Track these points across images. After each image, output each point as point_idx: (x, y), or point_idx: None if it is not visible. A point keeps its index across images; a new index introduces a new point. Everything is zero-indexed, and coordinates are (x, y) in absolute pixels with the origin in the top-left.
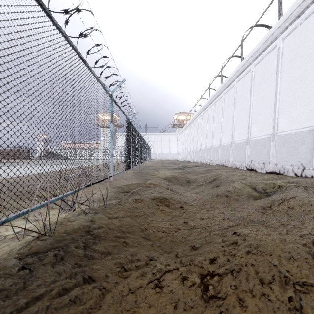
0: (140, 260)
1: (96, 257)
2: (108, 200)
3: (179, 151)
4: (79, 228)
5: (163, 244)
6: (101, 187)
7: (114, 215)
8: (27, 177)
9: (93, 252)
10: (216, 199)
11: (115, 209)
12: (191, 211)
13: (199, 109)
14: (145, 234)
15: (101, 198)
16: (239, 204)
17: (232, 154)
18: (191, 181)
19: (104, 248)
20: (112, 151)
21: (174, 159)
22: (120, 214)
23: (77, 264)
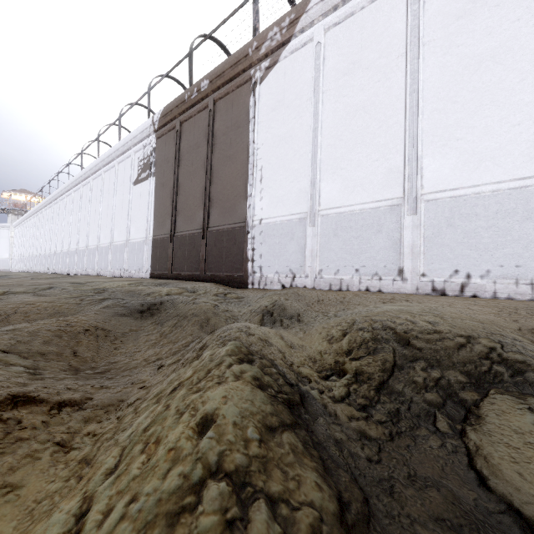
0: None
1: None
2: None
3: (14, 256)
4: None
5: None
6: None
7: None
8: None
9: None
10: None
11: None
12: None
13: (40, 204)
14: None
15: None
16: None
17: (62, 262)
18: None
19: None
20: None
21: (4, 269)
22: None
23: None
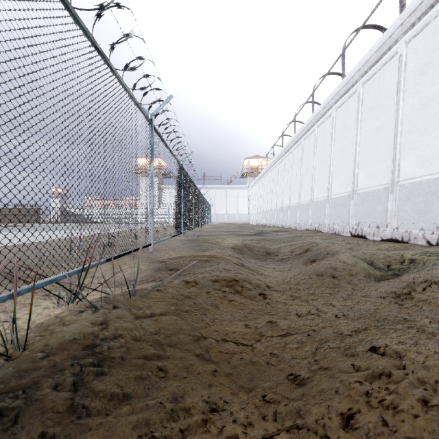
0: (191, 411)
1: (95, 411)
2: (143, 282)
3: (251, 211)
4: (74, 341)
5: (236, 370)
6: (134, 261)
7: (146, 310)
8: (24, 247)
9: (91, 399)
10: (316, 281)
11: (149, 300)
12: (278, 301)
13: (281, 151)
14: (203, 347)
15: (132, 279)
16: (354, 289)
17: (329, 213)
18: (271, 252)
19: (116, 387)
20: (151, 207)
21: (244, 222)
22: (158, 309)
23: (46, 436)
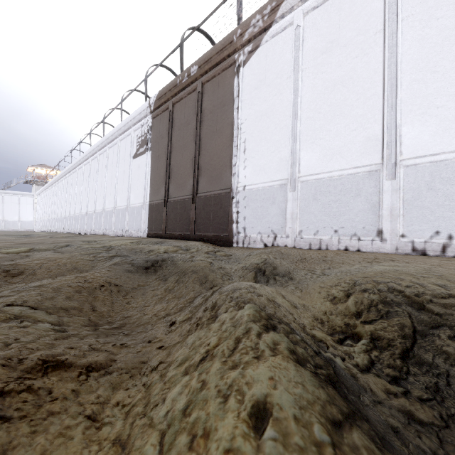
0: None
1: None
2: None
3: (37, 218)
4: None
5: None
6: None
7: None
8: None
9: None
10: None
11: None
12: None
13: (57, 176)
14: None
15: None
16: None
17: (74, 223)
18: None
19: None
20: None
21: (29, 229)
22: None
23: None
